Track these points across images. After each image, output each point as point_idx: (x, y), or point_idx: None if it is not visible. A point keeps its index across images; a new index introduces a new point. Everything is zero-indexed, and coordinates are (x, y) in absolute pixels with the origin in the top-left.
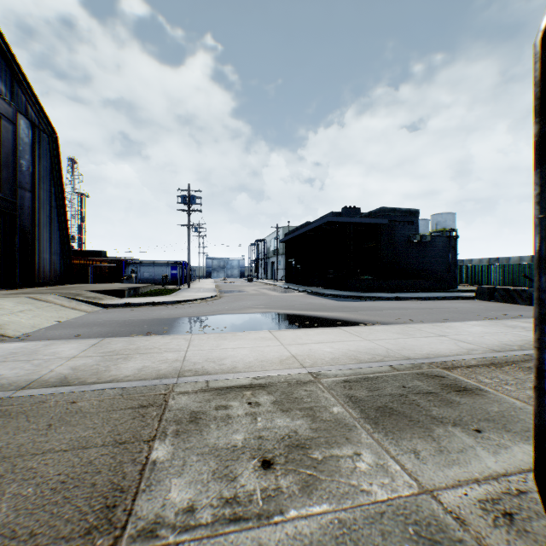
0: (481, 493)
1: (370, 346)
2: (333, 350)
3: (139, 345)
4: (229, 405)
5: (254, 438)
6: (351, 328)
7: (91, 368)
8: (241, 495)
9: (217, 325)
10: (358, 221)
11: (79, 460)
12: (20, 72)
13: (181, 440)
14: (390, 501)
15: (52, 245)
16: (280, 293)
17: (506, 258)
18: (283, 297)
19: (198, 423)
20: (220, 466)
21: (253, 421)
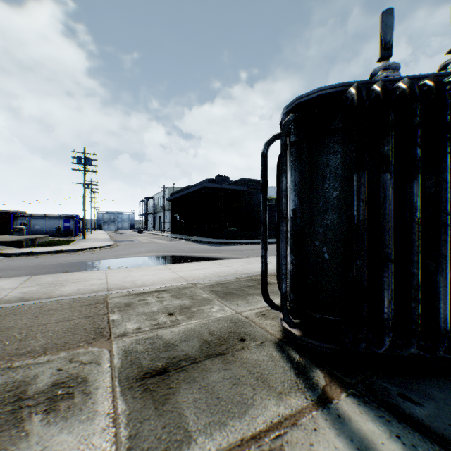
0: (257, 311)
1: (227, 269)
2: (205, 272)
3: (66, 278)
4: (146, 299)
5: (163, 308)
6: (217, 261)
7: (39, 292)
8: (161, 323)
9: (121, 264)
10: (227, 187)
11: (70, 324)
12: None
13: (124, 312)
14: (223, 317)
15: None
16: (167, 241)
17: None
18: (170, 244)
19: (131, 306)
20: (148, 317)
21: (161, 303)
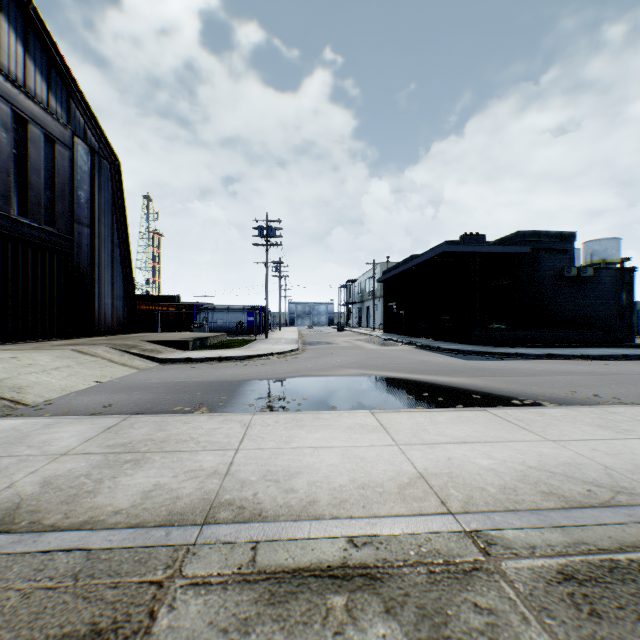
0: None
1: (564, 458)
2: (495, 463)
3: (171, 431)
4: None
5: None
6: (505, 410)
7: (72, 484)
8: None
9: (294, 394)
10: (486, 250)
11: None
12: (78, 91)
13: None
14: None
15: (114, 288)
16: (379, 345)
17: None
18: (384, 352)
19: None
20: None
21: None
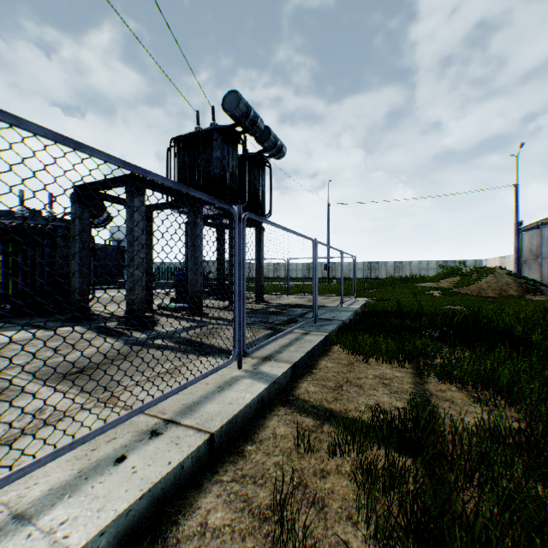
0: None
1: None
2: None
3: None
4: None
5: None
6: None
7: None
8: None
9: None
10: None
11: None
12: None
13: None
14: None
15: None
16: None
17: (169, 263)
18: None
19: None
20: None
21: None
